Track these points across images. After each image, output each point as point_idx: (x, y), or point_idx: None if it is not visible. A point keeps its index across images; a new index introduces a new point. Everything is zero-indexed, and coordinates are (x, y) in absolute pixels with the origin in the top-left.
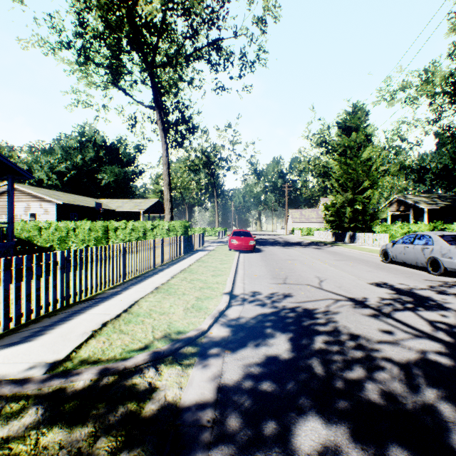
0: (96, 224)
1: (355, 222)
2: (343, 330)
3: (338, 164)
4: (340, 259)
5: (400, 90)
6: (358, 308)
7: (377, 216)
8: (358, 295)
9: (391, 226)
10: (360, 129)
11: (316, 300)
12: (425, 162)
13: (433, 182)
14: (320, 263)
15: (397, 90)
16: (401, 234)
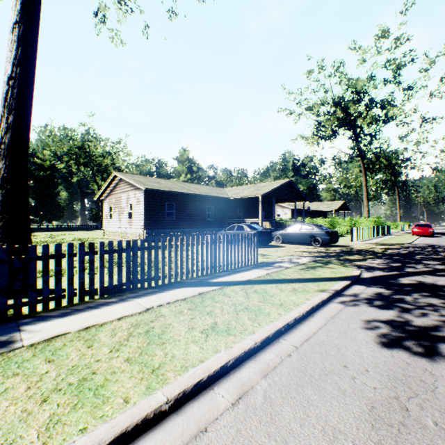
0: (327, 220)
1: None
2: None
3: None
4: None
5: None
6: None
7: None
8: None
9: None
10: None
11: None
12: None
13: None
14: None
15: None
16: None
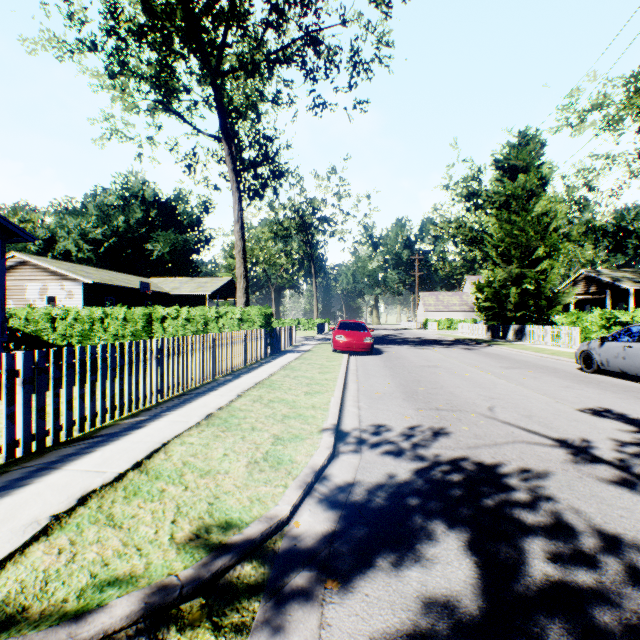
0: (134, 311)
1: (524, 310)
2: (578, 523)
3: (496, 222)
4: (509, 366)
5: (593, 108)
6: (583, 463)
7: (557, 300)
8: (569, 433)
9: (584, 314)
10: (532, 169)
11: (495, 443)
12: (625, 220)
13: (639, 251)
14: (479, 373)
15: (590, 109)
16: (601, 326)
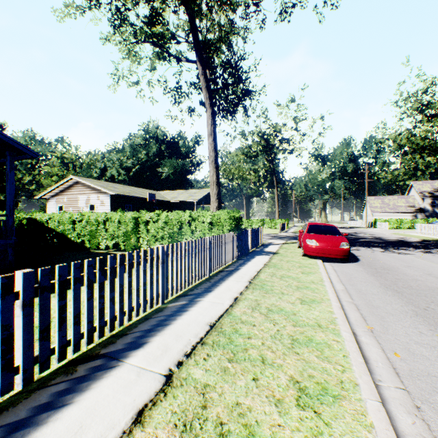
0: (126, 215)
1: None
2: None
3: None
4: None
5: None
6: None
7: None
8: None
9: None
10: None
11: None
12: None
13: None
14: None
15: None
16: None
